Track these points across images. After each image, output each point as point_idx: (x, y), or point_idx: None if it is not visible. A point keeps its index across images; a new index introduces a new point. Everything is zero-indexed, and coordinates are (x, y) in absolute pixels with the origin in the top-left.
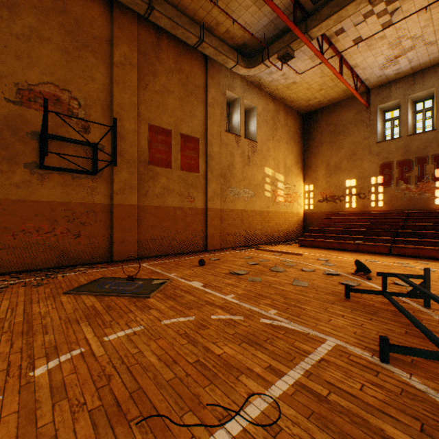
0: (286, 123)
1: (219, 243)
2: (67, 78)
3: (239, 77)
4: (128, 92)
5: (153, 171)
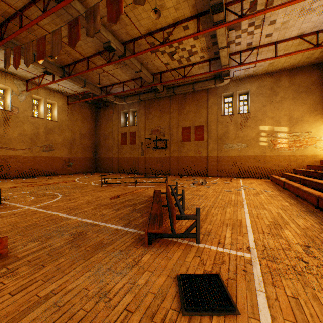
0: (292, 83)
1: (215, 173)
2: (160, 123)
3: (232, 81)
4: (174, 119)
5: (183, 144)
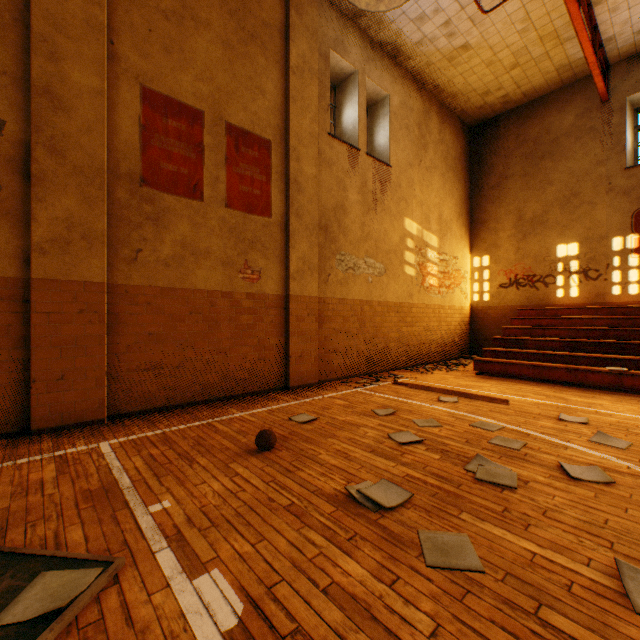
0: (441, 137)
1: (314, 370)
2: None
3: (356, 29)
4: None
5: (154, 203)
